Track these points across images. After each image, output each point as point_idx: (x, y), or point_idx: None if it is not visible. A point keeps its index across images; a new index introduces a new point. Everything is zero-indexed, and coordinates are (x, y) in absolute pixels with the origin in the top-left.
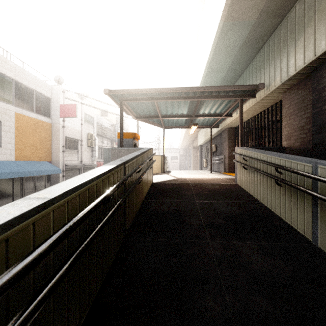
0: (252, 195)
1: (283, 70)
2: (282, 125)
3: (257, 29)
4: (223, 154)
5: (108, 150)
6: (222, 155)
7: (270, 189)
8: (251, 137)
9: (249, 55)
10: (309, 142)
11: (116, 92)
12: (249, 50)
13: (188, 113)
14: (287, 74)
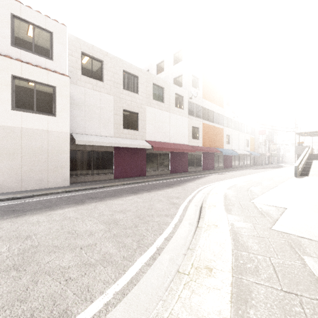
0: None
1: None
2: None
3: None
4: None
5: (296, 146)
6: None
7: None
8: None
9: None
10: None
11: (298, 133)
12: None
13: None
14: None
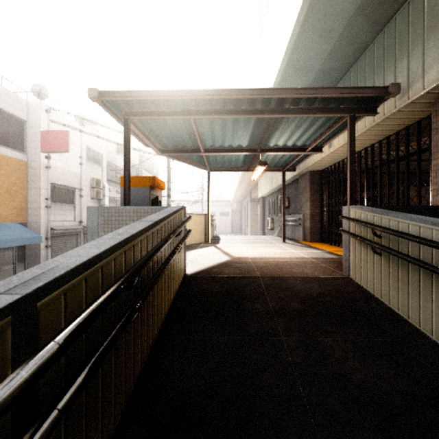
0: (401, 314)
1: None
2: (433, 165)
3: None
4: (301, 212)
5: (97, 210)
6: (299, 214)
7: None
8: None
9: (361, 39)
10: None
11: (114, 96)
12: (364, 27)
13: (250, 145)
14: None
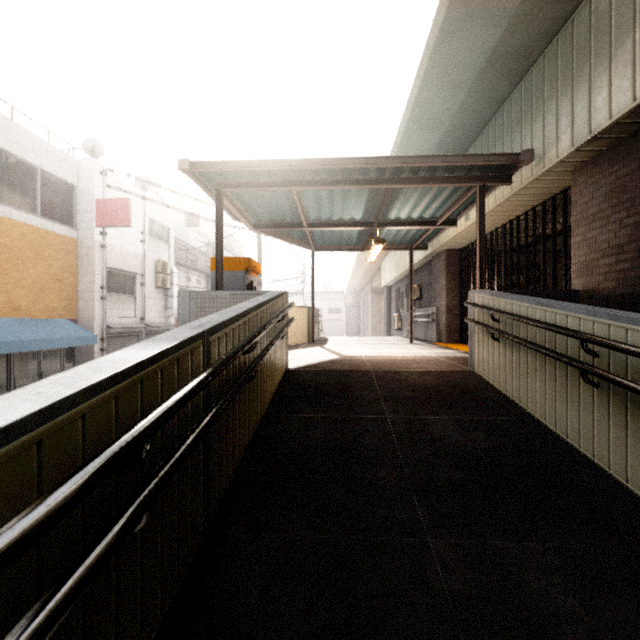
0: (514, 400)
1: (580, 118)
2: (573, 243)
3: (520, 29)
4: (435, 304)
5: (189, 295)
6: (433, 306)
7: (564, 390)
8: (496, 270)
9: (497, 92)
10: None
11: (207, 167)
12: (497, 80)
13: (365, 217)
14: (587, 127)
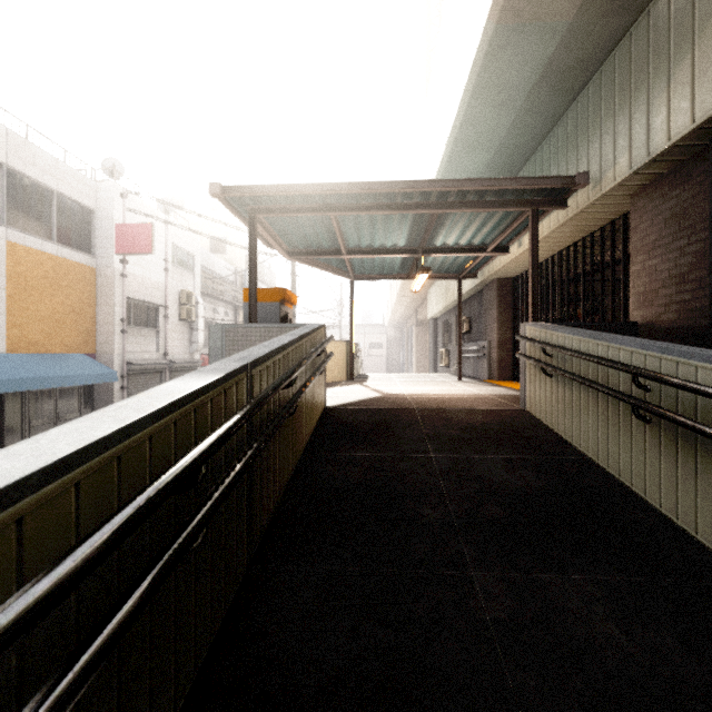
0: (567, 439)
1: (638, 139)
2: (632, 272)
3: (575, 43)
4: (486, 338)
5: (221, 329)
6: (484, 341)
7: (616, 427)
8: (552, 300)
9: (551, 110)
10: (702, 313)
11: (240, 192)
12: (552, 97)
13: (409, 244)
14: (646, 149)
